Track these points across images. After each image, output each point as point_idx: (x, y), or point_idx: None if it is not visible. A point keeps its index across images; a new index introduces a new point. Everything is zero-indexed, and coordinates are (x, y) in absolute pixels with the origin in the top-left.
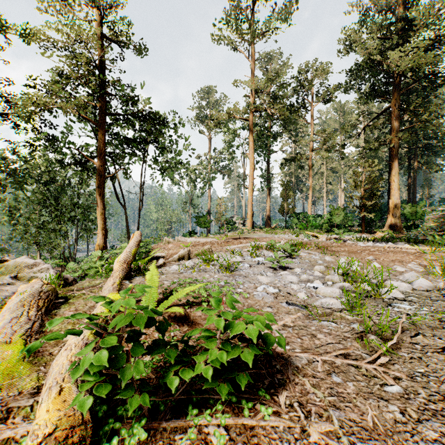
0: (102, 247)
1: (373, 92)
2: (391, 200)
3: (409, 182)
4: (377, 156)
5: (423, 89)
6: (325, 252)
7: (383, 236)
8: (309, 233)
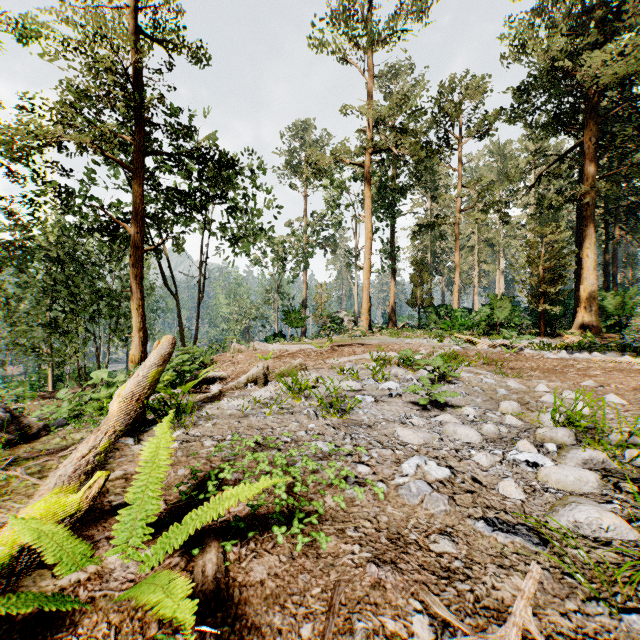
0: (139, 358)
1: (555, 121)
2: (583, 286)
3: (605, 259)
4: (556, 220)
5: (629, 117)
6: (500, 371)
7: (579, 342)
8: (461, 336)
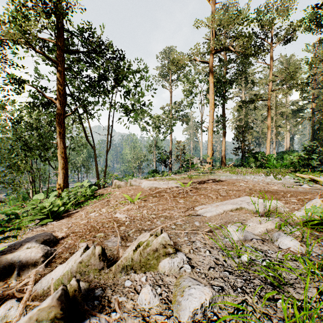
0: (62, 187)
1: None
2: None
3: None
4: None
5: None
6: None
7: None
8: (303, 175)
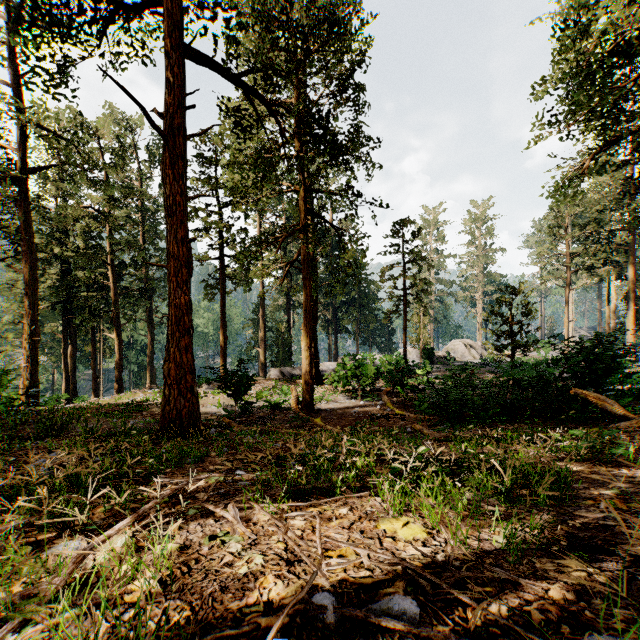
0: None
1: None
2: None
3: None
4: None
5: None
6: None
7: None
8: None
